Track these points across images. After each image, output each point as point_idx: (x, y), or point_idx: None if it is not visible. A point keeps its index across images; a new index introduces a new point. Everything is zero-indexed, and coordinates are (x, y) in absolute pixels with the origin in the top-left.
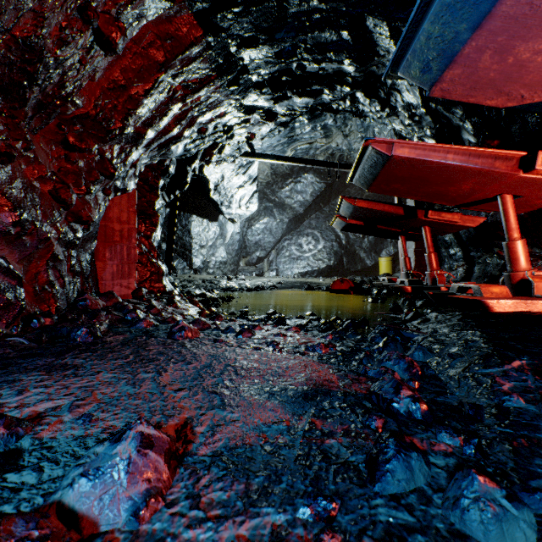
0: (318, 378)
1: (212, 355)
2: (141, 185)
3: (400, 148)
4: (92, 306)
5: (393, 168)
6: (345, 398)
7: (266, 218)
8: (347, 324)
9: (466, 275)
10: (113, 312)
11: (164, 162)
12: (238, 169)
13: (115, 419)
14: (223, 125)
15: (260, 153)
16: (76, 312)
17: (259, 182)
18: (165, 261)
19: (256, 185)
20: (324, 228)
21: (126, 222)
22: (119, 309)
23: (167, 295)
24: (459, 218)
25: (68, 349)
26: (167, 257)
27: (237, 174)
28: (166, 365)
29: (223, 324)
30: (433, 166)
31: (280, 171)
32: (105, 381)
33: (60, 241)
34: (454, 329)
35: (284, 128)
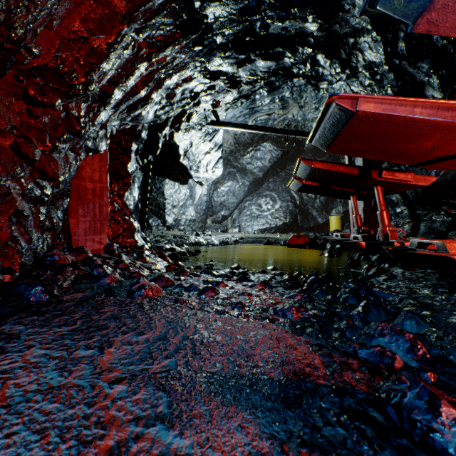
0: (297, 361)
1: (170, 321)
2: (115, 147)
3: (365, 103)
4: (60, 262)
5: (355, 126)
6: (341, 401)
7: (230, 182)
8: (311, 280)
9: (412, 231)
10: (80, 267)
11: (136, 127)
12: (205, 137)
13: (2, 449)
14: (189, 91)
15: (224, 122)
16: (43, 267)
17: (224, 150)
18: (139, 218)
19: (221, 151)
20: (281, 190)
21: (98, 181)
22: (87, 264)
23: (138, 249)
24: (412, 177)
25: (16, 311)
26: (141, 215)
27: (204, 141)
28: (113, 336)
29: (187, 280)
30: (398, 121)
31: (242, 140)
32: (31, 362)
33: (25, 197)
34: (439, 291)
35: (246, 100)
